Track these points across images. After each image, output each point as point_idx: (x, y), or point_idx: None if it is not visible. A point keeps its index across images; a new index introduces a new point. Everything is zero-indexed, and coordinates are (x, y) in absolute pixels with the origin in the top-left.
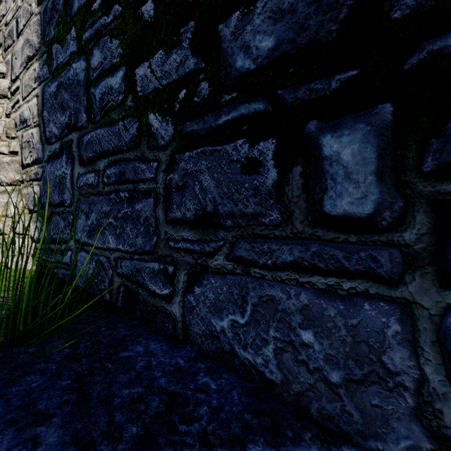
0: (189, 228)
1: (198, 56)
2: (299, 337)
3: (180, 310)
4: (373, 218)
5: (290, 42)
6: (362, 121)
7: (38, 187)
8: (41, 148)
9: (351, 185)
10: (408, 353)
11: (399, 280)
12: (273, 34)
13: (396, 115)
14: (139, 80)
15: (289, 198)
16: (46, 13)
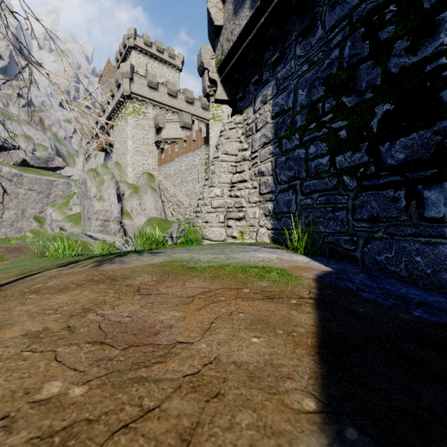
0: (364, 222)
1: (369, 156)
2: (414, 259)
3: (360, 254)
4: (442, 218)
5: (411, 157)
6: (438, 187)
7: (272, 204)
8: (274, 186)
9: (434, 207)
10: None
11: None
12: (404, 153)
13: None
14: (338, 162)
15: (410, 211)
16: (278, 124)
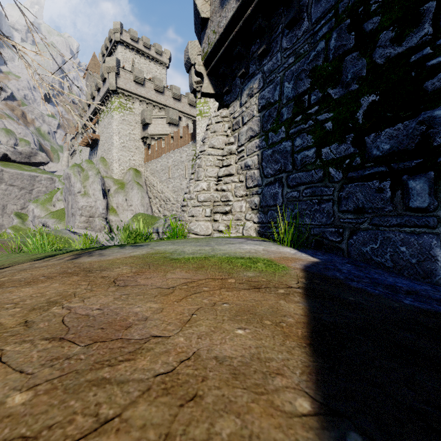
0: (350, 214)
1: (355, 147)
2: (399, 249)
3: (345, 246)
4: (427, 208)
5: (396, 148)
6: (423, 177)
7: (258, 198)
8: (260, 179)
9: (419, 197)
10: (438, 249)
11: (436, 227)
12: (389, 144)
13: (435, 175)
14: (324, 154)
15: (395, 202)
16: (264, 117)
